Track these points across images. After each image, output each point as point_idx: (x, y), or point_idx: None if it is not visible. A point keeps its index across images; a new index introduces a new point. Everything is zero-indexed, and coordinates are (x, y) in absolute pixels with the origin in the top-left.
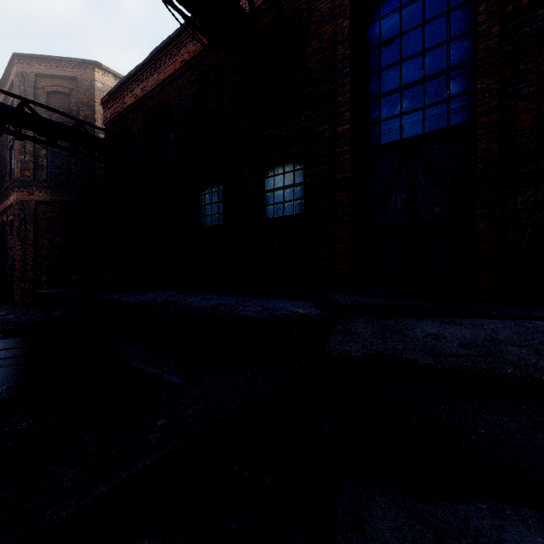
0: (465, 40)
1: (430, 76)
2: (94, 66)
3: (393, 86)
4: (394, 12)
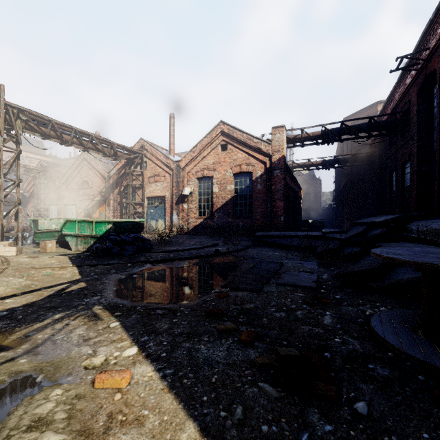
0: None
1: None
2: (377, 104)
3: None
4: None
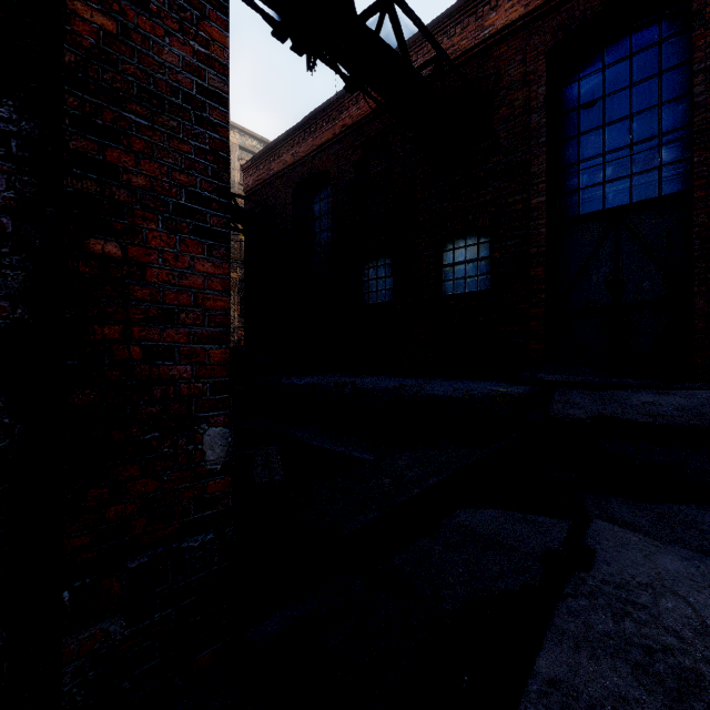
0: (680, 104)
1: (638, 142)
2: None
3: (594, 152)
4: (596, 73)
